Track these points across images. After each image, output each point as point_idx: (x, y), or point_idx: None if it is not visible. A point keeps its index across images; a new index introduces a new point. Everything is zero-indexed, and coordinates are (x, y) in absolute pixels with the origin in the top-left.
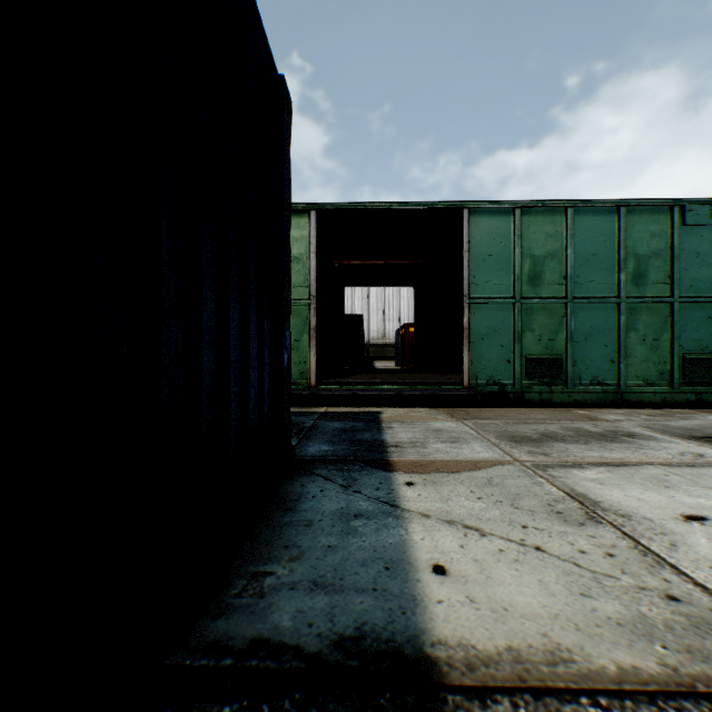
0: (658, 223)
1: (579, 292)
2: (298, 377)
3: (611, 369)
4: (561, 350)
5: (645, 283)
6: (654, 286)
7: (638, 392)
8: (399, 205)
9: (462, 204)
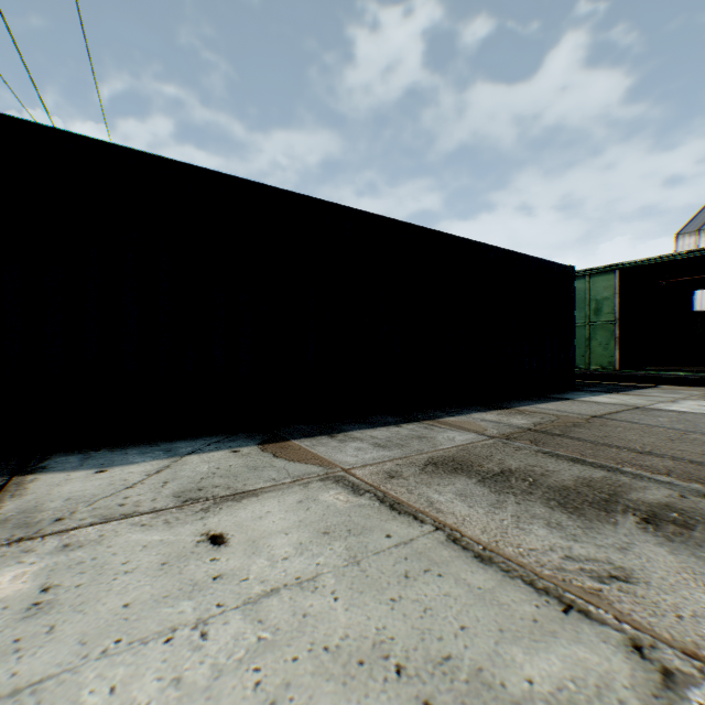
0: None
1: None
2: (606, 365)
3: None
4: None
5: None
6: None
7: None
8: (681, 256)
9: None
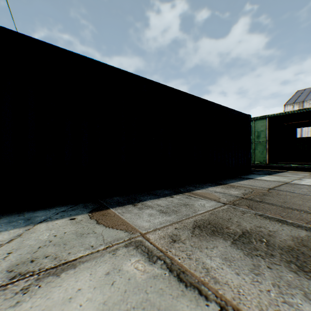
0: None
1: None
2: (262, 161)
3: None
4: None
5: None
6: None
7: None
8: (296, 111)
9: None
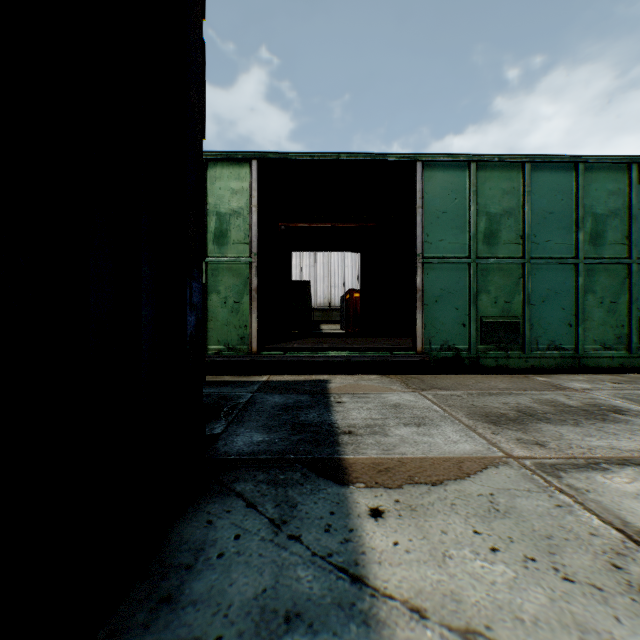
0: (615, 181)
1: (536, 252)
2: (238, 342)
3: (568, 333)
4: (517, 313)
5: (603, 243)
6: (612, 246)
7: (595, 356)
8: (348, 156)
9: (415, 156)
